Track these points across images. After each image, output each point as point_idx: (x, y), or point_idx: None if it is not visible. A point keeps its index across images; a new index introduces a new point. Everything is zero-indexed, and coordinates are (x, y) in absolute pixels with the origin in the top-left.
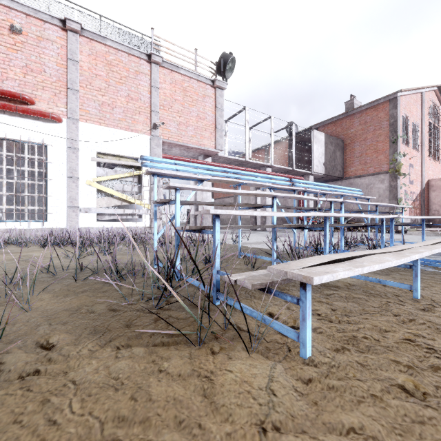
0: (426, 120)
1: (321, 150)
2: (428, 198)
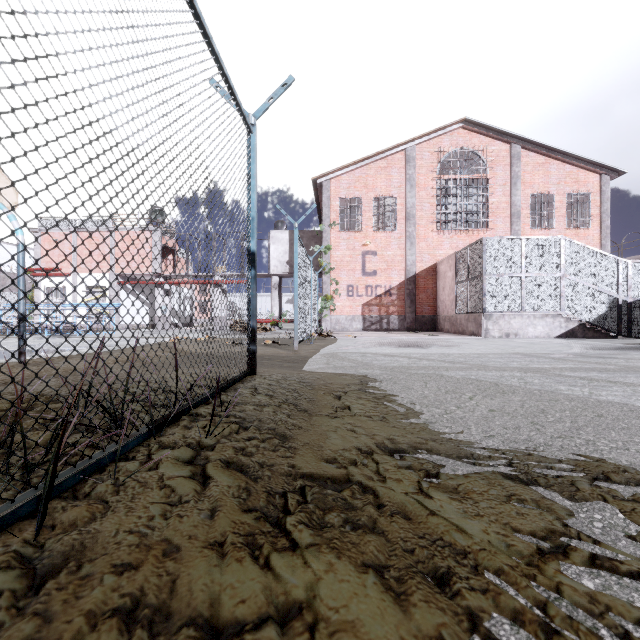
0: (426, 182)
1: (283, 249)
2: (435, 289)
